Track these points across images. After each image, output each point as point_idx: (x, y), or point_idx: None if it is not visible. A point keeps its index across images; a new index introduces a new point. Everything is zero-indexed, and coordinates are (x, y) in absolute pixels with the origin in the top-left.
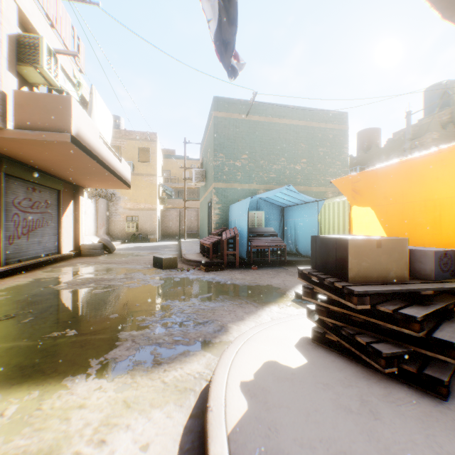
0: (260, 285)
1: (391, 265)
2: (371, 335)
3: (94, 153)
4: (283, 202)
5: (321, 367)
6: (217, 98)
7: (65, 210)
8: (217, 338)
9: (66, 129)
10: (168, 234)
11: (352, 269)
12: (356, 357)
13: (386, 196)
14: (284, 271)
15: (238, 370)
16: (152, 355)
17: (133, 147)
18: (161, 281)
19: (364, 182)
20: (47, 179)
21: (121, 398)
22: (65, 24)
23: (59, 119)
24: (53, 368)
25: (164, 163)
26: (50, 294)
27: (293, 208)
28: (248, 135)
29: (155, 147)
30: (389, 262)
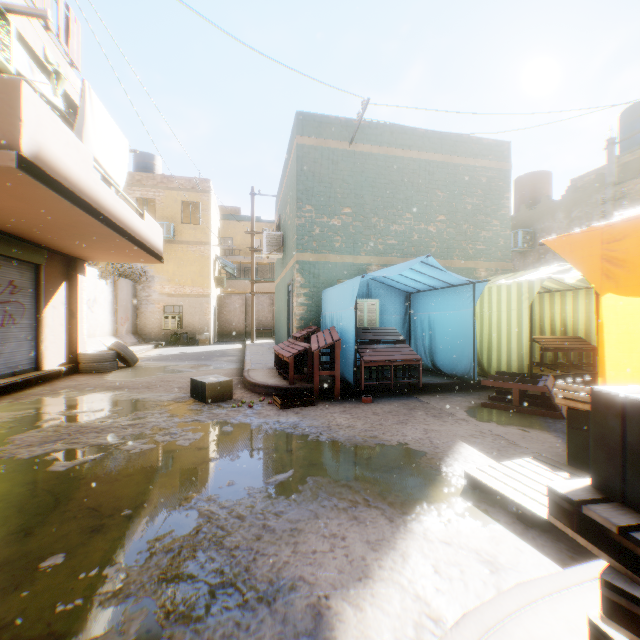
0: (385, 444)
1: None
2: None
3: (81, 196)
4: (411, 284)
5: None
6: (301, 114)
7: (51, 297)
8: None
9: (10, 144)
10: (228, 332)
11: None
12: None
13: None
14: (419, 406)
15: None
16: None
17: (174, 201)
18: (195, 435)
19: (638, 240)
20: (12, 245)
21: None
22: None
23: None
24: None
25: (224, 227)
26: None
27: (426, 295)
28: (352, 176)
29: (207, 201)
30: None
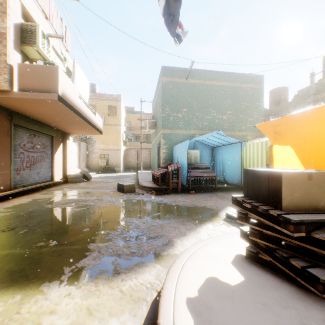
0: (197, 206)
1: (321, 196)
2: (304, 258)
3: (75, 108)
4: (213, 143)
5: (257, 285)
6: (164, 67)
7: (57, 150)
8: (165, 251)
9: (54, 91)
10: (129, 167)
11: (285, 198)
12: (288, 277)
13: (304, 136)
14: (215, 195)
15: (184, 285)
16: (113, 264)
17: (104, 105)
18: (122, 202)
19: (284, 125)
20: (44, 128)
21: (85, 305)
22: (56, 17)
23: (49, 84)
24: (35, 274)
25: (126, 117)
26: (42, 211)
27: (221, 148)
28: (187, 94)
29: (120, 105)
30: (319, 193)
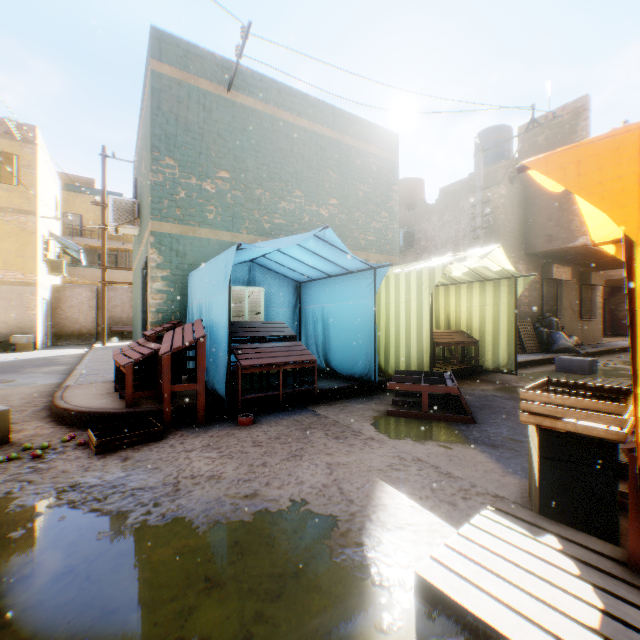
0: (270, 510)
1: None
2: None
3: None
4: (302, 270)
5: None
6: (159, 33)
7: None
8: None
9: None
10: (70, 333)
11: None
12: None
13: None
14: (316, 422)
15: None
16: None
17: None
18: None
19: None
20: None
21: None
22: None
23: None
24: None
25: (69, 201)
26: None
27: (319, 284)
28: (231, 132)
29: (33, 155)
30: None
